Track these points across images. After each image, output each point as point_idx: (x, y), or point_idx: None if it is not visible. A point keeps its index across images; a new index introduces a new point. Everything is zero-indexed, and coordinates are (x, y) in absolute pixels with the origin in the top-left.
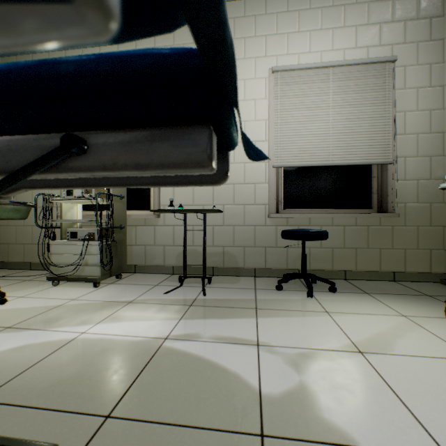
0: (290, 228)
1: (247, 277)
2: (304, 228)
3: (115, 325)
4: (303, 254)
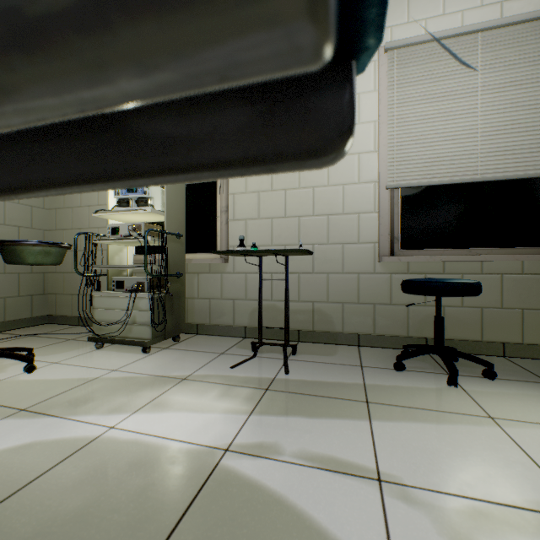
0: (413, 276)
1: (347, 345)
2: (434, 277)
3: (157, 418)
4: (438, 317)
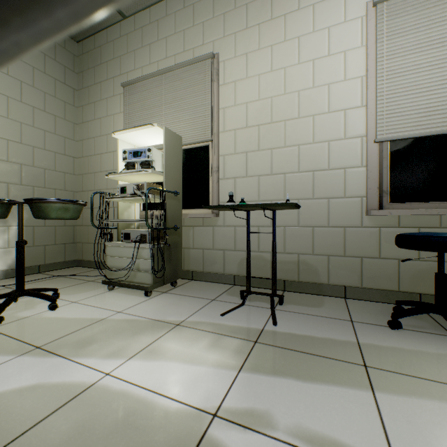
0: (404, 230)
1: (333, 297)
2: (429, 230)
3: (149, 367)
4: (440, 274)
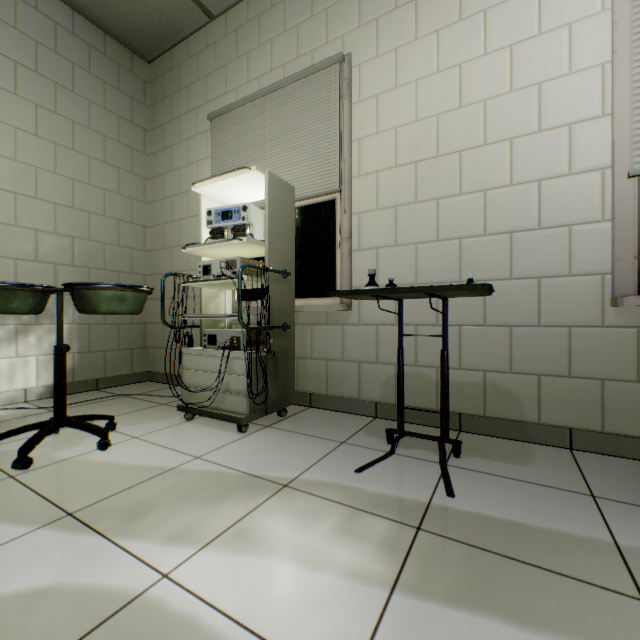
0: None
1: (548, 446)
2: None
3: (234, 566)
4: None
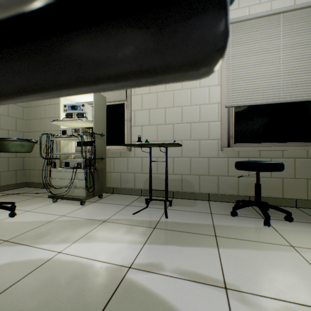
0: (241, 159)
1: (202, 200)
2: (254, 159)
3: (87, 246)
4: (257, 184)
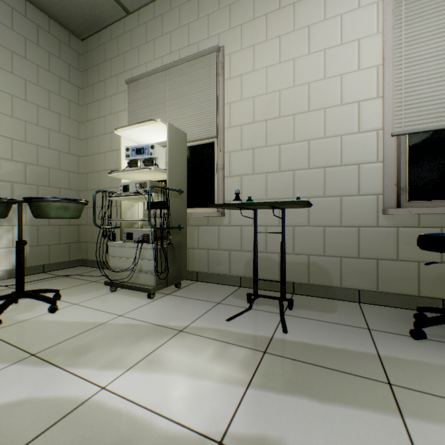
0: (425, 230)
1: (346, 301)
2: None
3: (148, 380)
4: None
